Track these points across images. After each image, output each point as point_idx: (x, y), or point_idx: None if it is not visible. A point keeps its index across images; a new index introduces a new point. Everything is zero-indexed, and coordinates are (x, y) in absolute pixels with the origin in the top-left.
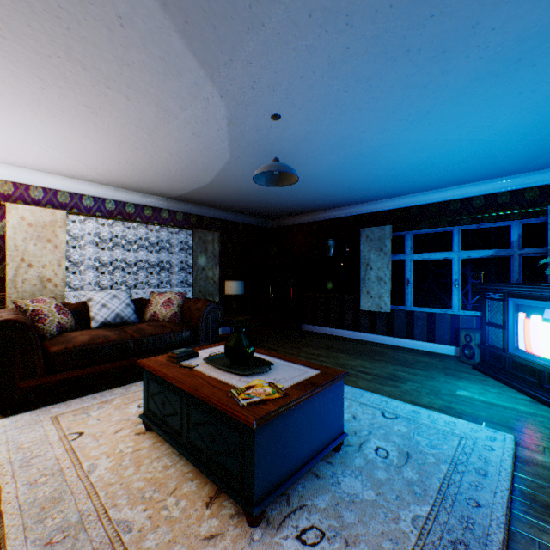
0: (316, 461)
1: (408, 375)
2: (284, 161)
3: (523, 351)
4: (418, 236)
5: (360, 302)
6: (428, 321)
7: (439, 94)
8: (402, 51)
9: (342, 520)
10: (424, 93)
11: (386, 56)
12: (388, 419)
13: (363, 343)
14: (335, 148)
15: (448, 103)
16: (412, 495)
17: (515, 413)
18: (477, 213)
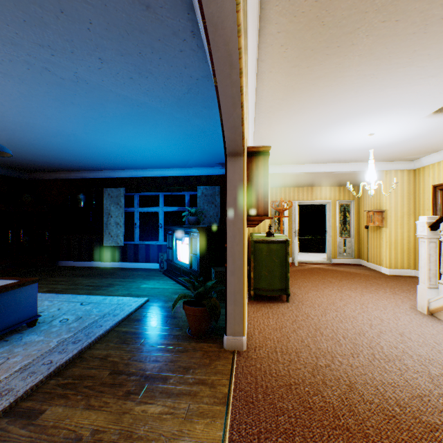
0: (6, 332)
1: (120, 283)
2: (16, 134)
3: (178, 259)
4: (144, 196)
5: (104, 240)
6: (146, 250)
7: (108, 125)
8: (70, 102)
9: (13, 352)
10: (99, 122)
11: (61, 101)
12: (83, 306)
13: (106, 269)
14: (58, 135)
15: (117, 130)
16: (68, 332)
17: (161, 290)
18: (170, 186)
